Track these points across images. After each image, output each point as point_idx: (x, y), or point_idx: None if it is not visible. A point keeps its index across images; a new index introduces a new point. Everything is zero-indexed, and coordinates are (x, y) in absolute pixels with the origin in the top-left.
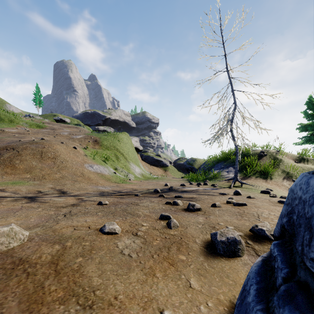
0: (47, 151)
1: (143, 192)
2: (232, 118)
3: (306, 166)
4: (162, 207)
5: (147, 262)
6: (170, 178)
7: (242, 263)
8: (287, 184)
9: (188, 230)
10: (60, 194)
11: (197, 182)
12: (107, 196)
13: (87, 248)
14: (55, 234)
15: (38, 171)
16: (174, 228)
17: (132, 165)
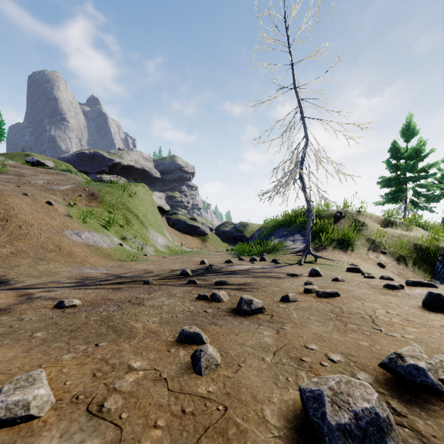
0: None
1: (160, 276)
2: (303, 160)
3: (396, 231)
4: (189, 307)
5: None
6: (209, 251)
7: None
8: (374, 257)
9: (243, 376)
10: None
11: (250, 257)
12: (89, 288)
13: None
14: None
15: None
16: (210, 371)
17: (152, 232)
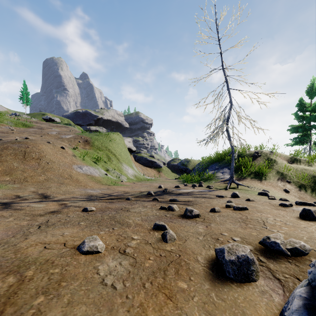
0: (31, 151)
1: (135, 195)
2: (228, 118)
3: (299, 166)
4: (156, 213)
5: (136, 295)
6: (163, 179)
7: (259, 290)
8: (281, 185)
9: (188, 244)
10: (42, 198)
11: (192, 184)
12: (95, 201)
13: (55, 279)
14: (16, 257)
15: (19, 173)
16: (171, 241)
17: (124, 166)
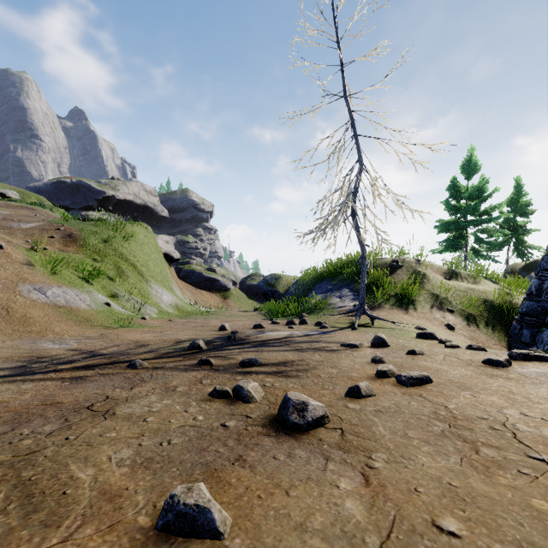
0: None
1: (158, 352)
2: (356, 191)
3: (462, 284)
4: (195, 416)
5: None
6: (232, 311)
7: None
8: (441, 317)
9: None
10: None
11: (286, 319)
12: (30, 378)
13: None
14: None
15: None
16: None
17: (155, 287)
